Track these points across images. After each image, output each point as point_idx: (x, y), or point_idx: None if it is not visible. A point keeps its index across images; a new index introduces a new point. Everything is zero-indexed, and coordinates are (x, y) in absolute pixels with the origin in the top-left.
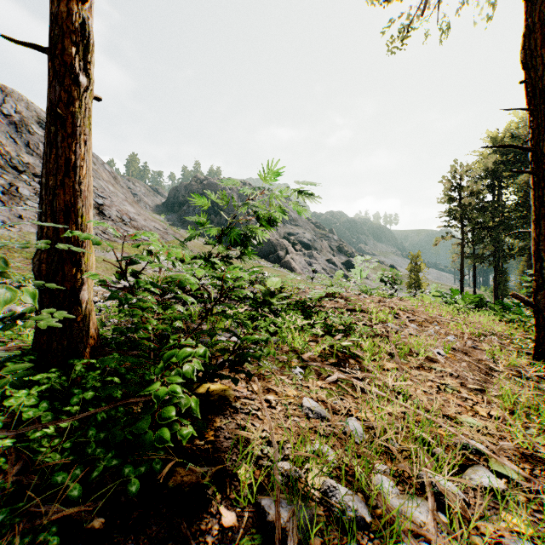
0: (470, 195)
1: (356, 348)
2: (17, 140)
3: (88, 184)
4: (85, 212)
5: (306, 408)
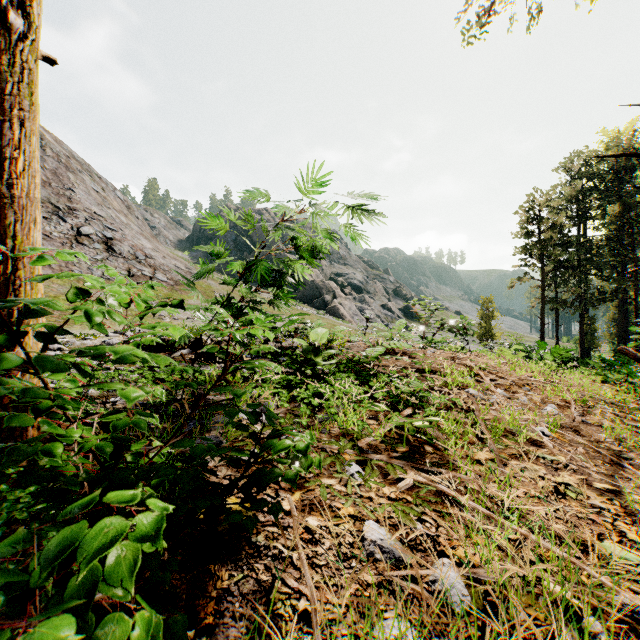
0: (552, 228)
1: (434, 430)
2: None
3: (28, 187)
4: (22, 231)
5: (369, 542)
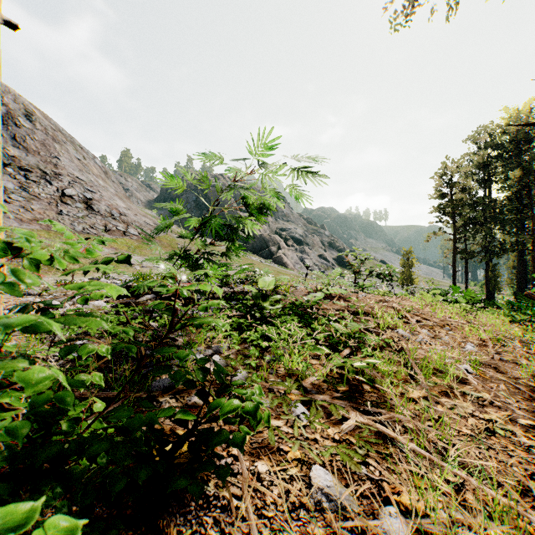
0: (463, 190)
1: (371, 369)
2: (3, 133)
3: None
4: None
5: (317, 490)
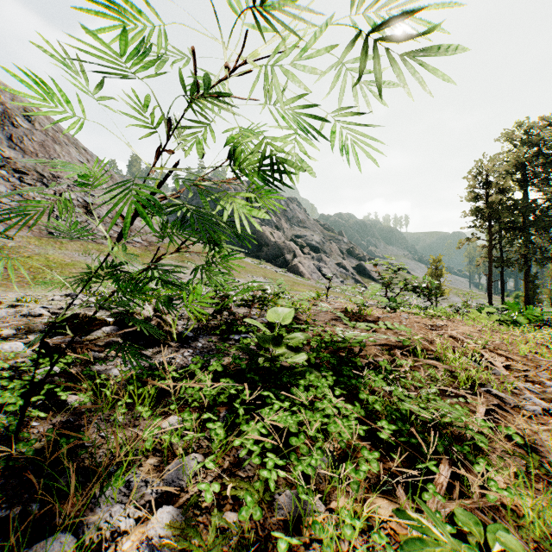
0: (500, 191)
1: None
2: None
3: None
4: None
5: None
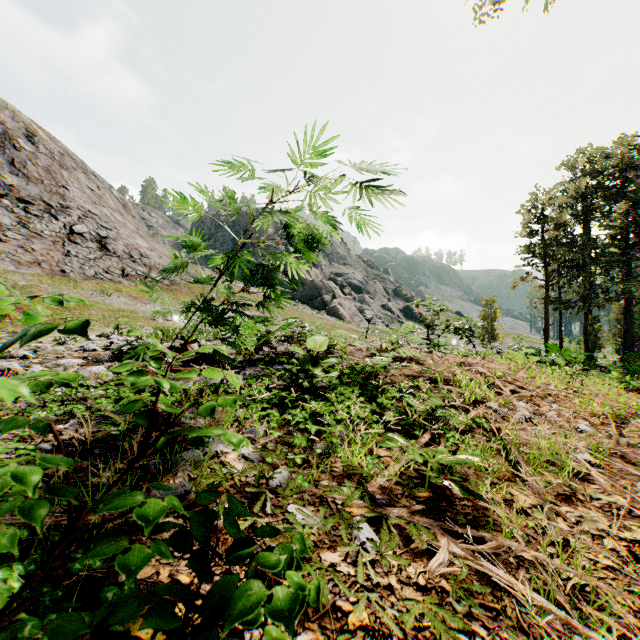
0: (557, 227)
1: (461, 465)
2: None
3: None
4: None
5: None
